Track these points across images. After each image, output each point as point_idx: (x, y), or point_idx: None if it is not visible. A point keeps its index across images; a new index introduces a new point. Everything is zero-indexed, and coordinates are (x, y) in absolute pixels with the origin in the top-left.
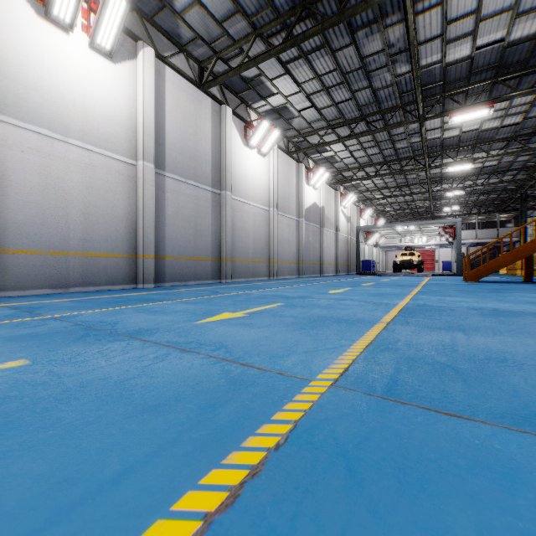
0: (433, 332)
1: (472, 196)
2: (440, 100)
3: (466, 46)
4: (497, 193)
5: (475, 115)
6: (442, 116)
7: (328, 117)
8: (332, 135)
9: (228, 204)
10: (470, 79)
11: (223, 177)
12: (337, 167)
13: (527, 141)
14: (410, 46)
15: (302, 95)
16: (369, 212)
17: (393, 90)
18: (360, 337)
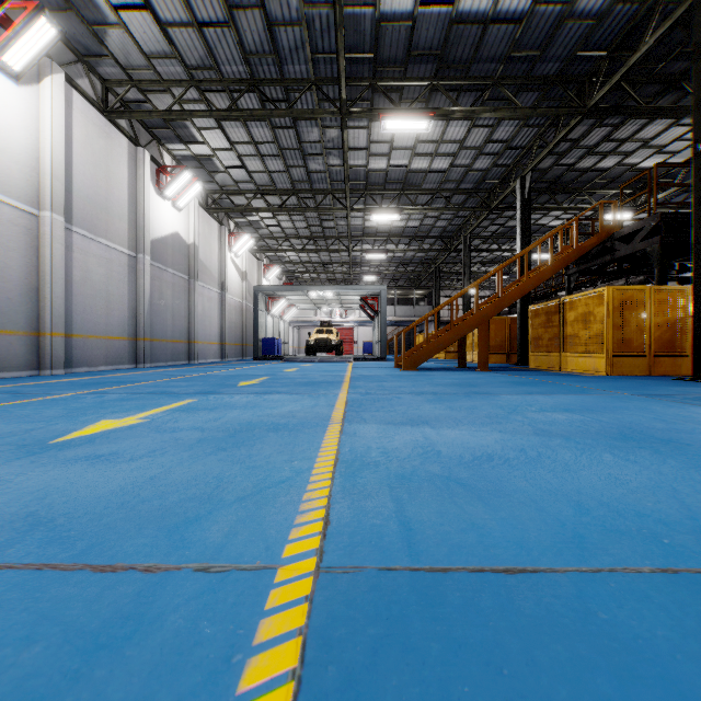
0: None
1: (392, 265)
2: (369, 94)
3: None
4: (414, 266)
5: (412, 126)
6: (372, 116)
7: (188, 57)
8: (201, 106)
9: None
10: (407, 66)
11: None
12: (221, 184)
13: (449, 200)
14: None
15: None
16: (276, 270)
17: (302, 37)
18: None
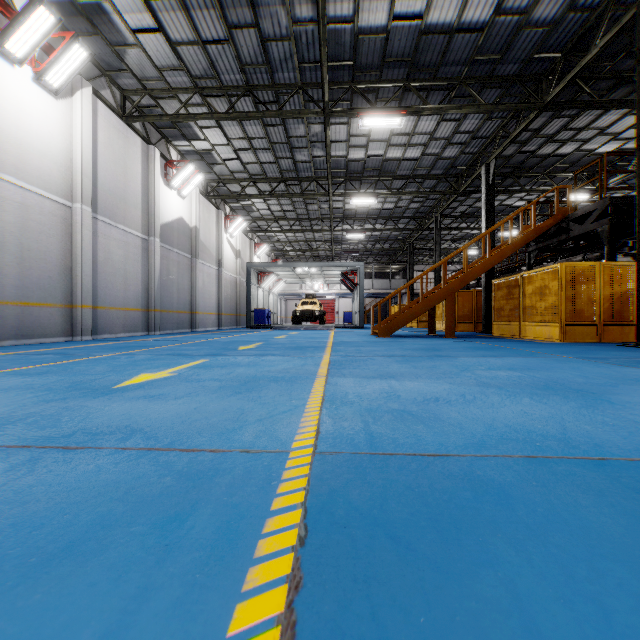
0: None
1: (370, 243)
2: (349, 95)
3: (383, 7)
4: (390, 243)
5: (386, 122)
6: (351, 115)
7: (193, 69)
8: (203, 109)
9: None
10: (382, 71)
11: None
12: (219, 174)
13: (421, 184)
14: None
15: None
16: (266, 248)
17: (290, 50)
18: None
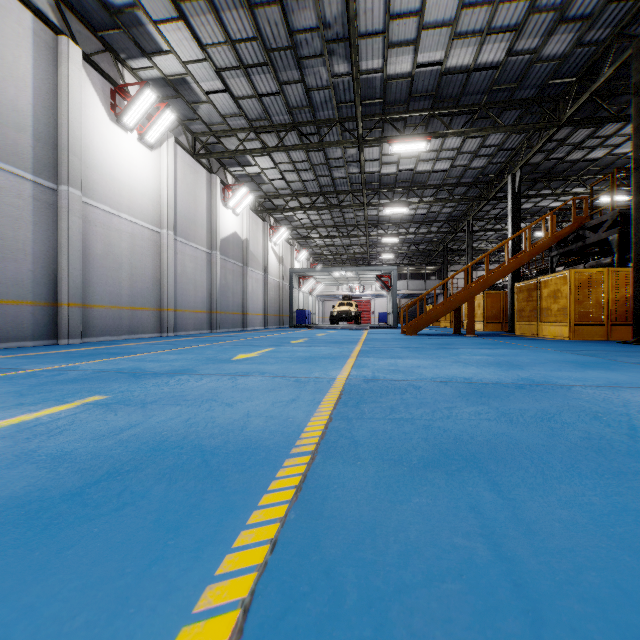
0: (423, 493)
1: (405, 245)
2: (380, 124)
3: (407, 58)
4: (425, 245)
5: (413, 147)
6: (382, 142)
7: (250, 114)
8: (256, 142)
9: (73, 210)
10: (409, 104)
11: (62, 161)
12: (266, 191)
13: (452, 192)
14: (350, 26)
15: (210, 68)
16: (305, 253)
17: (330, 95)
18: (187, 607)
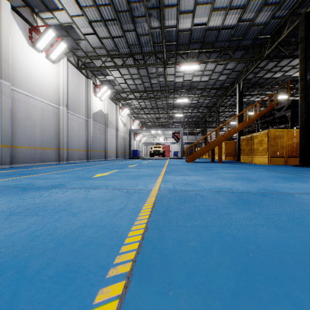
0: None
1: (186, 118)
2: (175, 55)
3: (189, 21)
4: (196, 118)
5: (191, 67)
6: (176, 65)
7: (108, 47)
8: (111, 63)
9: (5, 93)
10: (189, 45)
11: None
12: (117, 89)
13: (209, 92)
14: None
15: (85, 20)
16: (137, 122)
17: (149, 38)
18: None
